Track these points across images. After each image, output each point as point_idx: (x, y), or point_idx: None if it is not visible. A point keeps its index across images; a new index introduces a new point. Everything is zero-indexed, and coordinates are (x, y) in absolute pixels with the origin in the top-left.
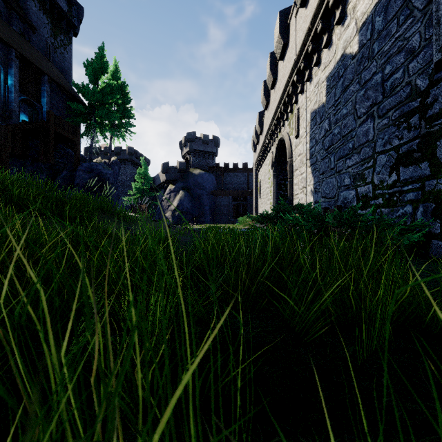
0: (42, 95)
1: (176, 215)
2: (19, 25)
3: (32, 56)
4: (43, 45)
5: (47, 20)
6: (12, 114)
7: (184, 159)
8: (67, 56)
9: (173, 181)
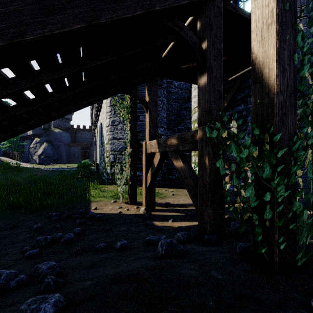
0: None
1: (41, 158)
2: None
3: None
4: None
5: None
6: None
7: None
8: None
9: (38, 135)
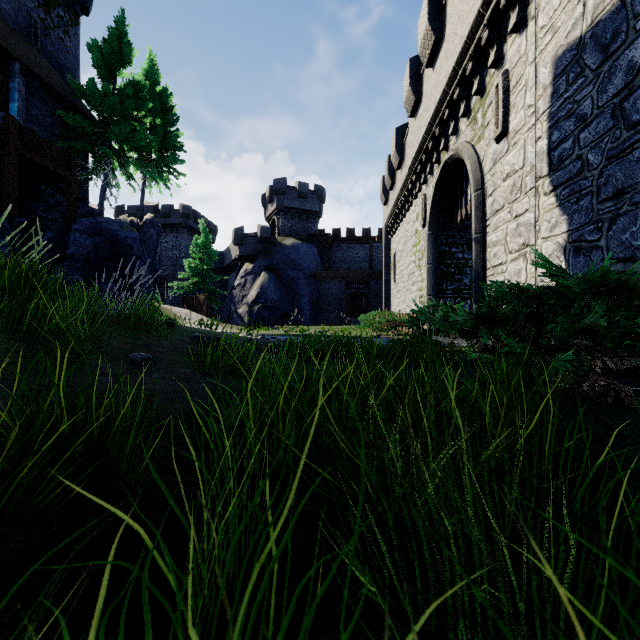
0: (10, 98)
1: (255, 312)
2: None
3: None
4: (23, 20)
5: None
6: None
7: (269, 222)
8: (70, 44)
9: (250, 258)
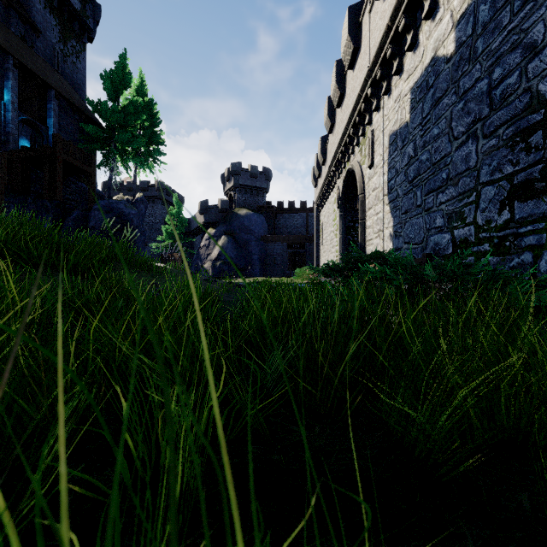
0: (48, 115)
1: (217, 267)
2: (19, 27)
3: (36, 65)
4: (49, 53)
5: (55, 21)
6: (9, 138)
7: (227, 196)
8: (80, 66)
9: (213, 224)
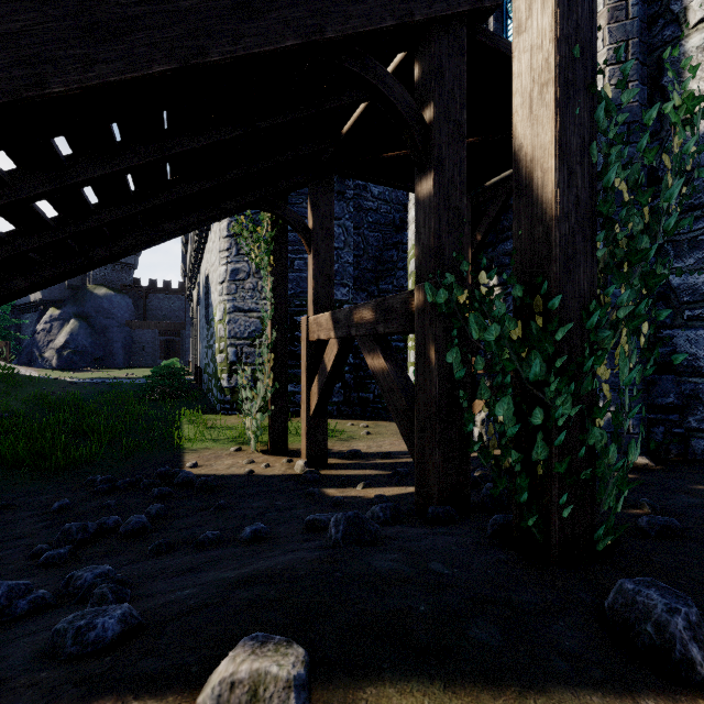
0: None
1: (64, 356)
2: None
3: None
4: None
5: None
6: None
7: None
8: None
9: (56, 303)
